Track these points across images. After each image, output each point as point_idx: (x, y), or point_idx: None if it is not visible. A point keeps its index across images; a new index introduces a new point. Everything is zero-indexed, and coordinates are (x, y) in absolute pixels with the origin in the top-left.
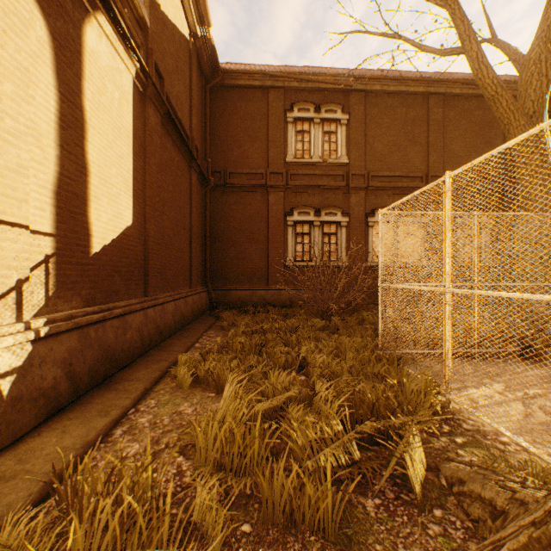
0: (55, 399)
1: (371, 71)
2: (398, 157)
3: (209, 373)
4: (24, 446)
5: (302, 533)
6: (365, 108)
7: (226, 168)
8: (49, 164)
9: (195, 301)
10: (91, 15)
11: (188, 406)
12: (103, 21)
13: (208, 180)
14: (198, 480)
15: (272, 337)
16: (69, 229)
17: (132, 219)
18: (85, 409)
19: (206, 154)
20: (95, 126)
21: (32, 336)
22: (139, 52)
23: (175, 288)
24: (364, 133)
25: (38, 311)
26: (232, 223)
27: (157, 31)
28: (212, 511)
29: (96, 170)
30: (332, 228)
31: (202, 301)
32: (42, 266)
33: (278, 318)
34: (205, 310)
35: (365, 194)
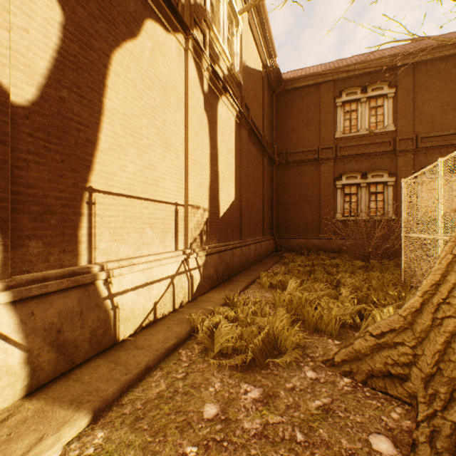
0: (213, 281)
1: (420, 43)
2: (452, 115)
3: (278, 280)
4: (207, 295)
5: (321, 334)
6: (413, 78)
7: (287, 150)
8: (207, 178)
9: (266, 245)
10: (219, 98)
11: (268, 294)
12: (224, 98)
13: (274, 160)
14: (277, 310)
15: (318, 269)
16: (213, 206)
17: (234, 196)
18: (223, 288)
19: (272, 143)
20: (221, 153)
21: (206, 253)
22: (237, 101)
23: (254, 236)
24: (412, 101)
25: (204, 243)
26: (291, 189)
27: (245, 83)
28: (283, 318)
29: (221, 175)
30: (379, 188)
31: (270, 246)
32: (205, 224)
33: (325, 258)
34: (272, 252)
35: (413, 155)
